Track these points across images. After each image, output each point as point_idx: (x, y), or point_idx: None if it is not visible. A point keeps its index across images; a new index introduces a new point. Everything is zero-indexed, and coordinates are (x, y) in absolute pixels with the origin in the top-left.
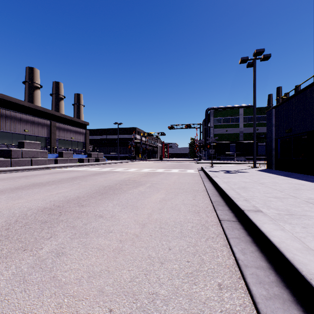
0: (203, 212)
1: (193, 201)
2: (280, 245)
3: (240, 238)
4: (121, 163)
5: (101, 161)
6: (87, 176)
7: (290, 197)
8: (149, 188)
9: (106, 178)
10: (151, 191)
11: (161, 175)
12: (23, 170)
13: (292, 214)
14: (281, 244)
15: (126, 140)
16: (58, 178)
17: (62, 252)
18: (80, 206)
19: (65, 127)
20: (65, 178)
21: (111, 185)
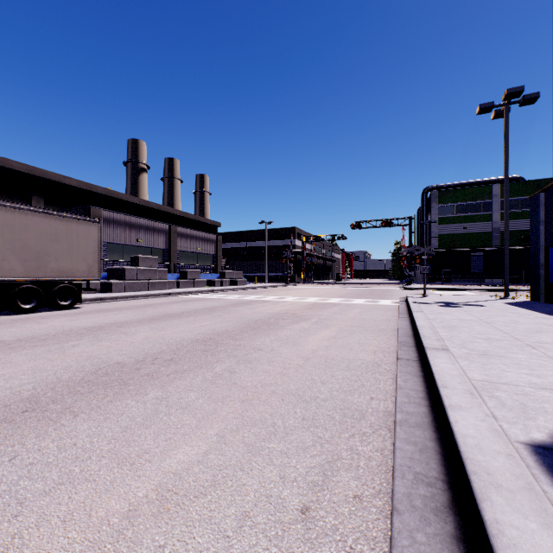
0: (381, 352)
1: (372, 341)
2: (436, 371)
3: (409, 373)
4: (271, 288)
5: (240, 284)
6: (227, 307)
7: (510, 339)
8: (315, 324)
9: (254, 310)
10: (317, 328)
11: (335, 307)
12: (141, 296)
13: (486, 354)
14: (438, 371)
15: (278, 248)
16: (191, 309)
17: (233, 371)
18: (234, 339)
19: (189, 233)
20: (201, 309)
21: (263, 319)
